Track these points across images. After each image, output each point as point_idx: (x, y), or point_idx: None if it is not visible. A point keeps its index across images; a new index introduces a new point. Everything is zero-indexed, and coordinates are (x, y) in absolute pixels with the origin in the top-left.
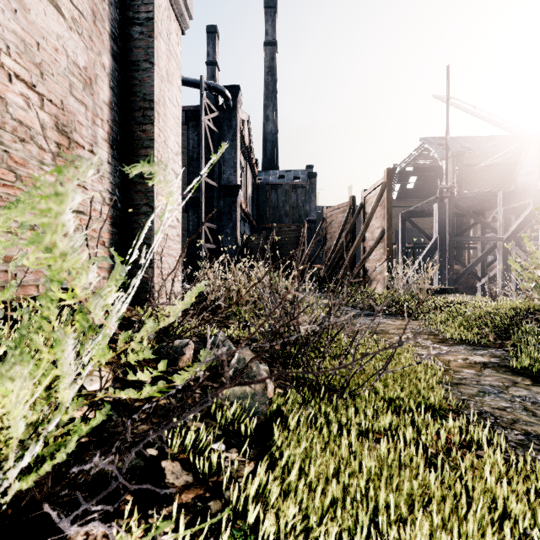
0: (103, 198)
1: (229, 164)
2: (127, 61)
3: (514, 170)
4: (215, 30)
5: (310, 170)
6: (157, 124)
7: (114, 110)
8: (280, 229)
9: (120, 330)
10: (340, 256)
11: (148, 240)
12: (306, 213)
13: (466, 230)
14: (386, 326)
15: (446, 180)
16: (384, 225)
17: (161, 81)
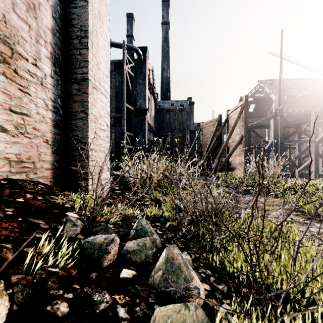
0: (46, 105)
1: (140, 95)
2: (68, 0)
3: (317, 99)
4: (132, 16)
5: (190, 100)
6: (91, 49)
7: (56, 36)
8: (173, 136)
9: (46, 223)
10: (212, 152)
11: (83, 139)
12: (188, 126)
13: (289, 136)
14: (258, 203)
15: (279, 104)
16: (242, 132)
17: (94, 18)
